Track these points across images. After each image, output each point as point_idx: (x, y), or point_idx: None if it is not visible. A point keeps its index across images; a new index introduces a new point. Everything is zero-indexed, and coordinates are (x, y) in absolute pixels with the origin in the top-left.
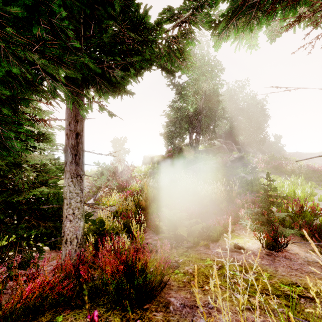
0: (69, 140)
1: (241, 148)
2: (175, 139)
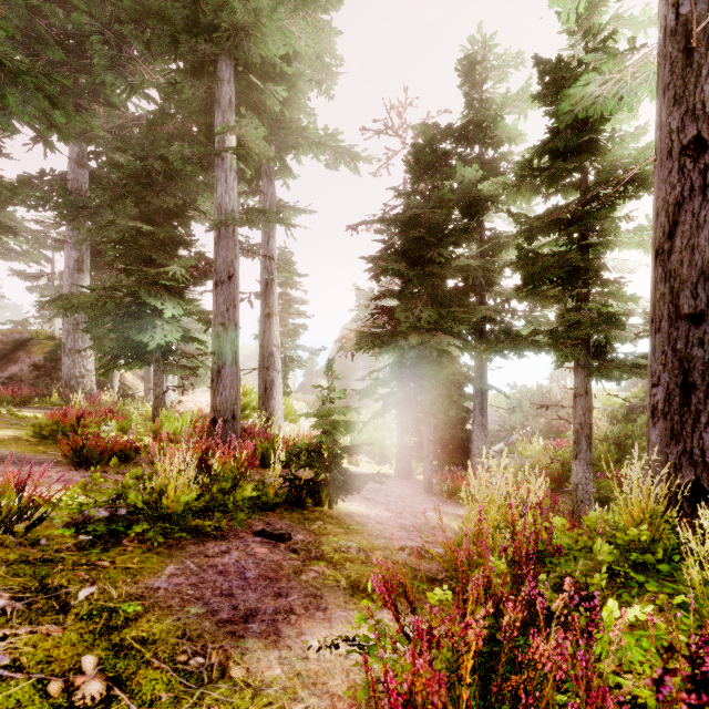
0: (476, 398)
1: None
2: None
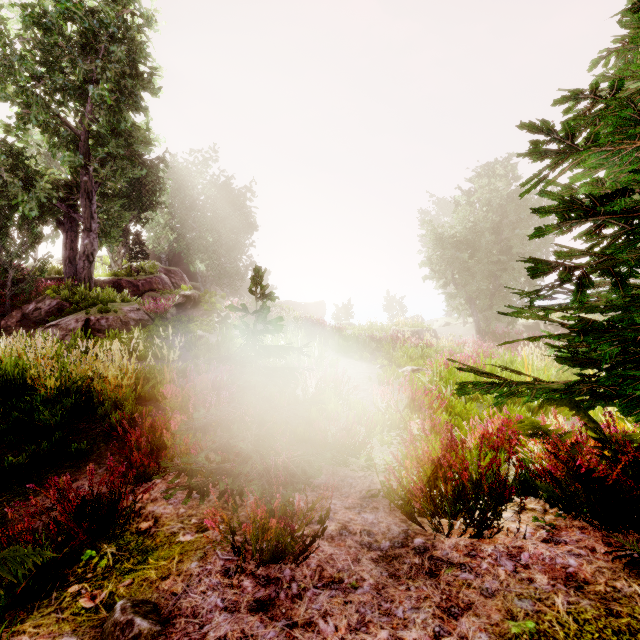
0: None
1: (202, 287)
2: (4, 236)
